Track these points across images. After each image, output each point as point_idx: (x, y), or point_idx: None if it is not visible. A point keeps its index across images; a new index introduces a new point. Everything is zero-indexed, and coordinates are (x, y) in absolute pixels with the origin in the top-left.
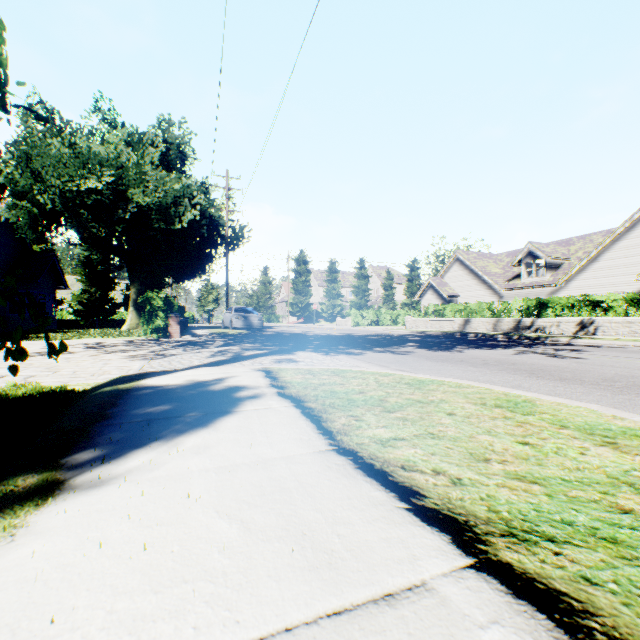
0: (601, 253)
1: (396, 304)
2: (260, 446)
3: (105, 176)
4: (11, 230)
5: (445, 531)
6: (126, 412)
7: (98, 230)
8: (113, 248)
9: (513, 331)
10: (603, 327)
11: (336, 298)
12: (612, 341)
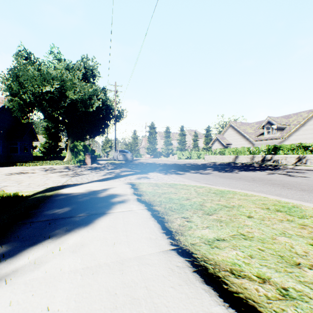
0: (307, 121)
1: (199, 148)
2: (120, 245)
3: (55, 85)
4: (11, 112)
5: None
6: (41, 213)
7: (52, 112)
8: (59, 121)
9: (261, 162)
10: (310, 160)
11: (169, 145)
12: None
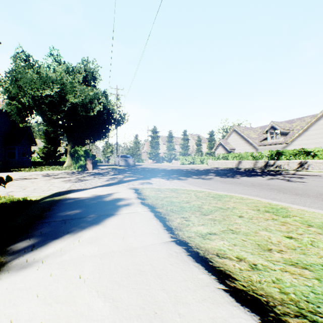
0: (309, 127)
1: (202, 153)
2: (129, 238)
3: (55, 88)
4: (8, 116)
5: (254, 311)
6: (54, 214)
7: (51, 116)
8: (59, 125)
9: (264, 167)
10: (312, 165)
11: (172, 150)
12: (318, 172)
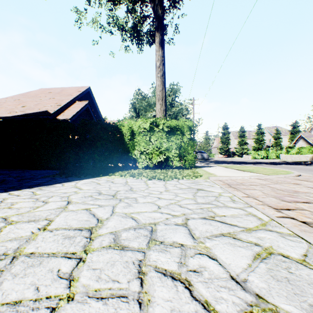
0: None
1: (282, 147)
2: (218, 168)
3: None
4: None
5: (234, 169)
6: (198, 166)
7: None
8: None
9: None
10: None
11: (244, 145)
12: None
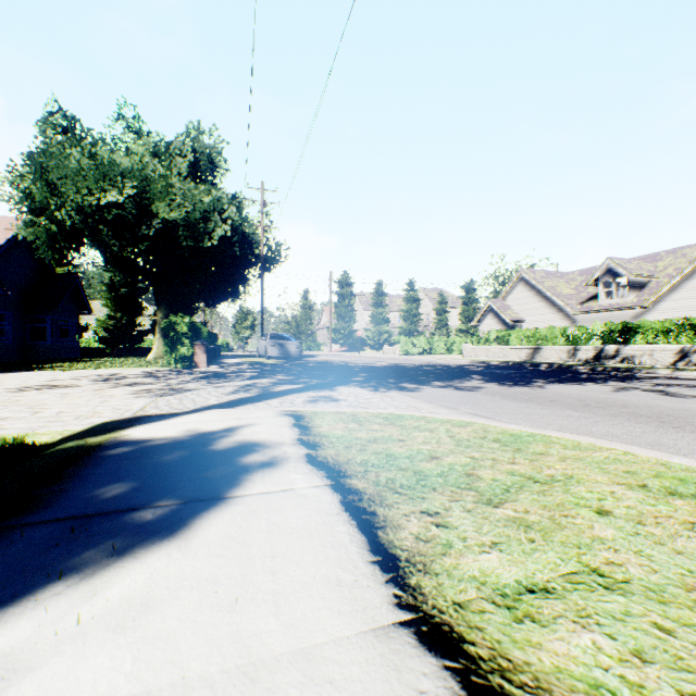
0: None
1: (450, 330)
2: (254, 606)
3: (127, 188)
4: (31, 251)
5: None
6: (59, 495)
7: (121, 249)
8: (137, 269)
9: (593, 361)
10: None
11: (383, 324)
12: None
